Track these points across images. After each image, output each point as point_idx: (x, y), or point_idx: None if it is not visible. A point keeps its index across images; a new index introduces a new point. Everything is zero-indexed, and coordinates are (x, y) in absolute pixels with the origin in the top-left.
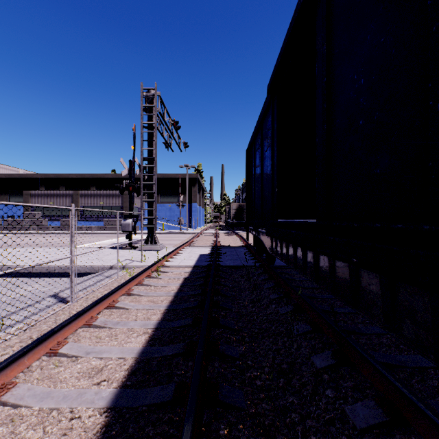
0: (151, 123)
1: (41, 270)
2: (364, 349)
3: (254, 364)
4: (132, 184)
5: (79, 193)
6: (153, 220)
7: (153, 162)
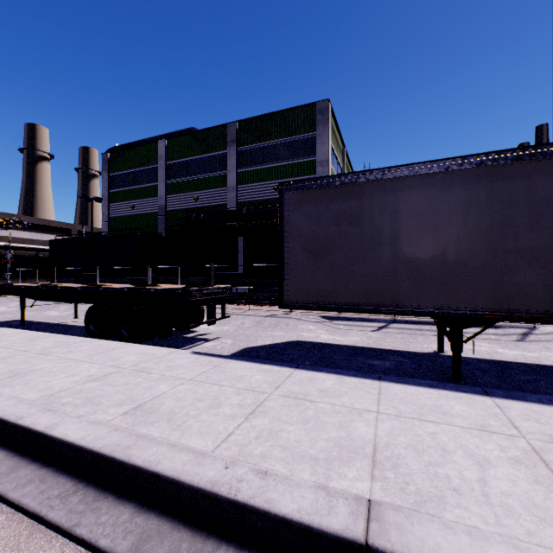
0: None
1: None
2: None
3: None
4: None
5: None
6: None
7: None
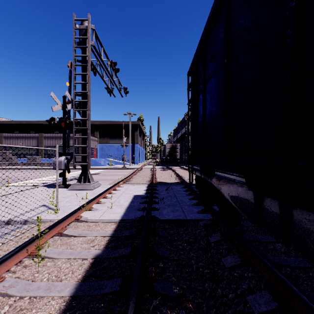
0: (83, 55)
1: None
2: None
3: None
4: (62, 120)
5: (43, 136)
6: (87, 158)
7: (87, 98)
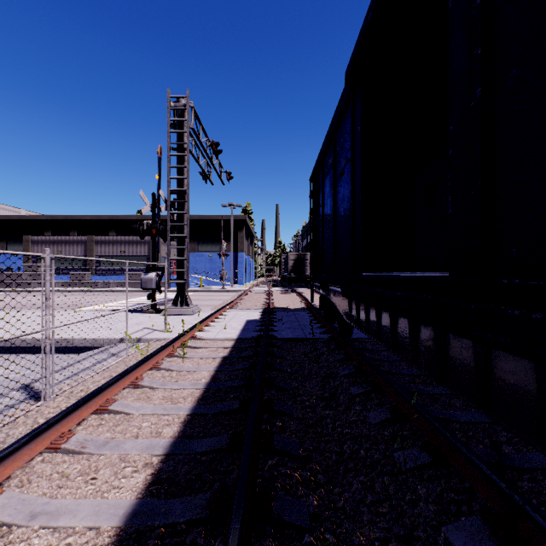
0: (181, 143)
1: (23, 344)
2: None
3: (338, 540)
4: (155, 226)
5: (94, 240)
6: (185, 274)
7: (185, 196)
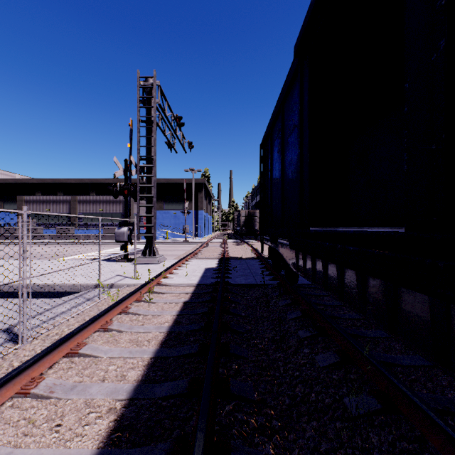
0: (149, 116)
1: (11, 289)
2: None
3: None
4: (127, 187)
5: (77, 199)
6: (152, 228)
7: (152, 162)
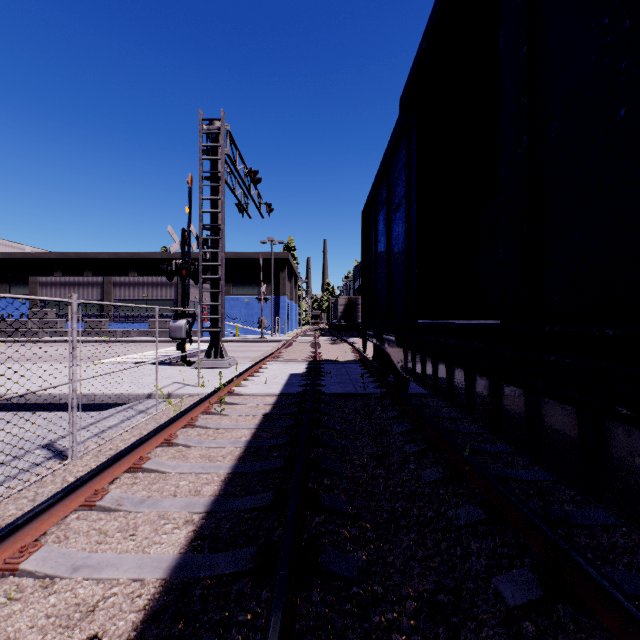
0: (215, 171)
1: (39, 400)
2: (602, 572)
3: (386, 592)
4: (185, 266)
5: (112, 281)
6: (219, 321)
7: (219, 233)
